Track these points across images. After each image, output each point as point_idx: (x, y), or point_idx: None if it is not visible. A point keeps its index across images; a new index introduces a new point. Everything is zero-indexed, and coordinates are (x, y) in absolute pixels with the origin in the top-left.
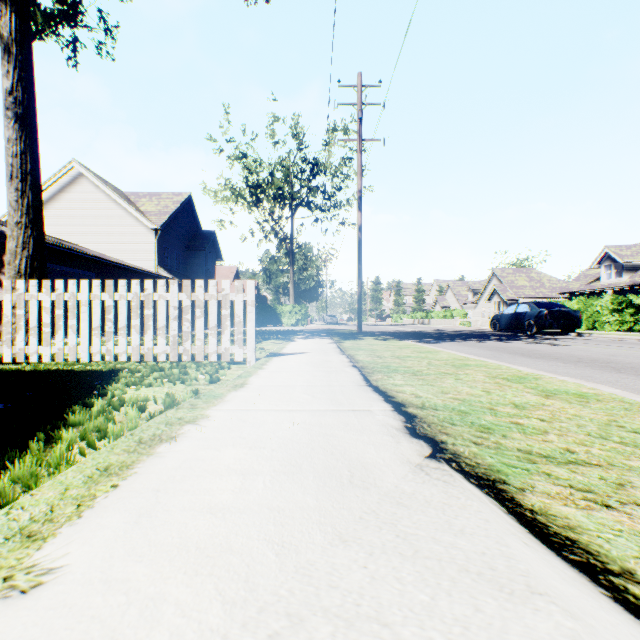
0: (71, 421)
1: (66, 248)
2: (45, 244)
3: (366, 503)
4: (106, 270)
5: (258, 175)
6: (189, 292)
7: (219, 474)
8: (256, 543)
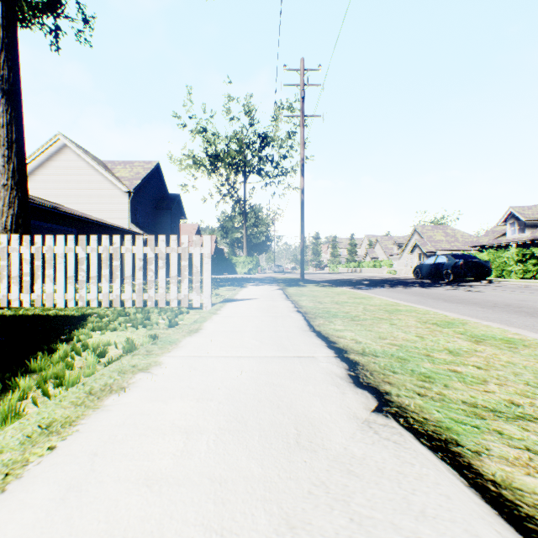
0: (32, 367)
1: (51, 208)
2: (29, 204)
3: (314, 471)
4: (86, 227)
5: (216, 146)
6: (153, 245)
7: (162, 432)
8: (192, 531)
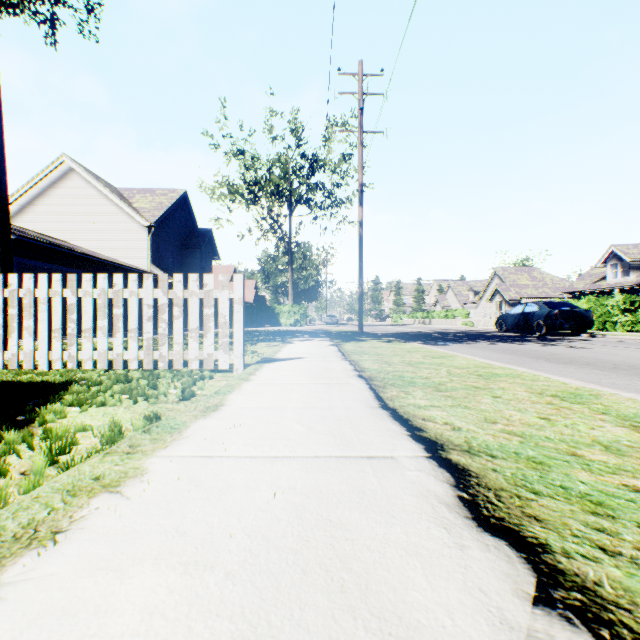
0: None
1: (49, 244)
2: (10, 235)
3: None
4: (95, 268)
5: (256, 172)
6: (166, 288)
7: None
8: None
